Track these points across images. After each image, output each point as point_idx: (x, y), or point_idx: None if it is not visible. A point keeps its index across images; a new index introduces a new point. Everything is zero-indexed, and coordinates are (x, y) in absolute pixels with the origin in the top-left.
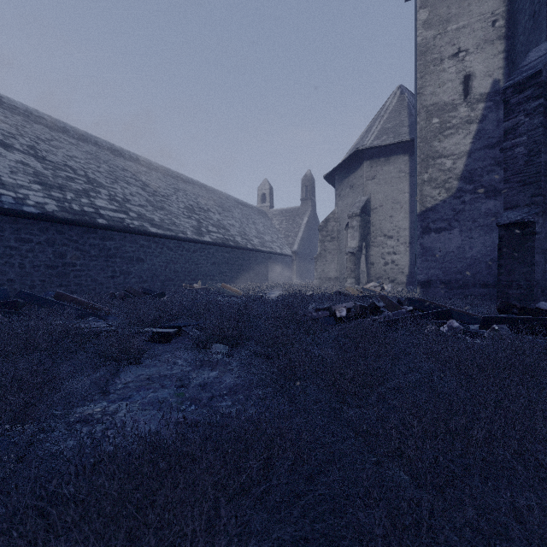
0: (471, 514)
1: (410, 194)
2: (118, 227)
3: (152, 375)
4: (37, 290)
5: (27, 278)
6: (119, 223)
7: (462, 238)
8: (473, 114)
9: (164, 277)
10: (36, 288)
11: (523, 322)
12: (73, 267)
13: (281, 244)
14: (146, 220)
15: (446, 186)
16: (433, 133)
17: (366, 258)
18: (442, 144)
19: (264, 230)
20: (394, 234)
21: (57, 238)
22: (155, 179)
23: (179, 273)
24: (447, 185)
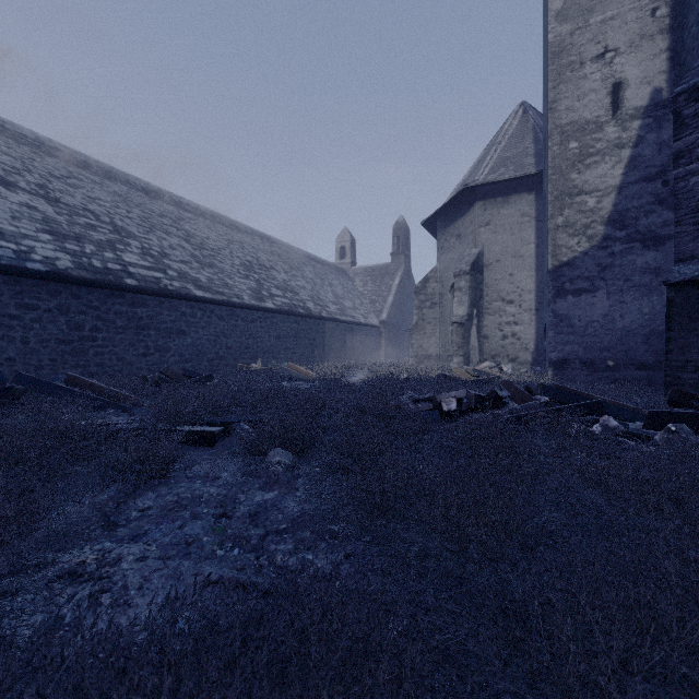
0: None
1: (537, 245)
2: (152, 290)
3: (183, 497)
4: (45, 372)
5: (32, 356)
6: (153, 284)
7: (610, 303)
8: (625, 135)
9: (213, 355)
10: (44, 369)
11: None
12: (94, 342)
13: (366, 312)
14: (190, 280)
15: (588, 233)
16: (570, 162)
17: (478, 330)
18: (582, 176)
19: (344, 293)
20: (515, 298)
21: (72, 303)
22: (203, 227)
23: (233, 349)
24: (589, 231)
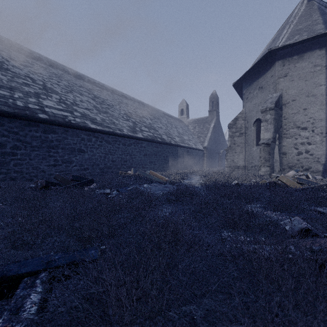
0: None
1: None
2: (59, 122)
3: None
4: None
5: None
6: (60, 119)
7: None
8: None
9: (103, 165)
10: None
11: None
12: (14, 156)
13: (195, 142)
14: (88, 118)
15: None
16: None
17: (279, 148)
18: None
19: (183, 132)
20: (308, 125)
21: None
22: (105, 94)
23: (116, 162)
24: None
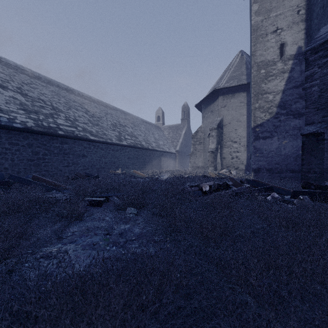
0: (295, 326)
1: (247, 116)
2: (71, 136)
3: (89, 227)
4: (21, 174)
5: (16, 167)
6: (71, 133)
7: (279, 143)
8: (285, 67)
9: (98, 166)
10: (21, 173)
11: (318, 194)
12: (44, 160)
13: (169, 146)
14: (88, 131)
15: (269, 111)
16: (261, 79)
17: (220, 155)
18: (267, 85)
19: (159, 138)
20: (237, 140)
21: (34, 142)
22: (93, 107)
23: (108, 163)
24: (270, 110)
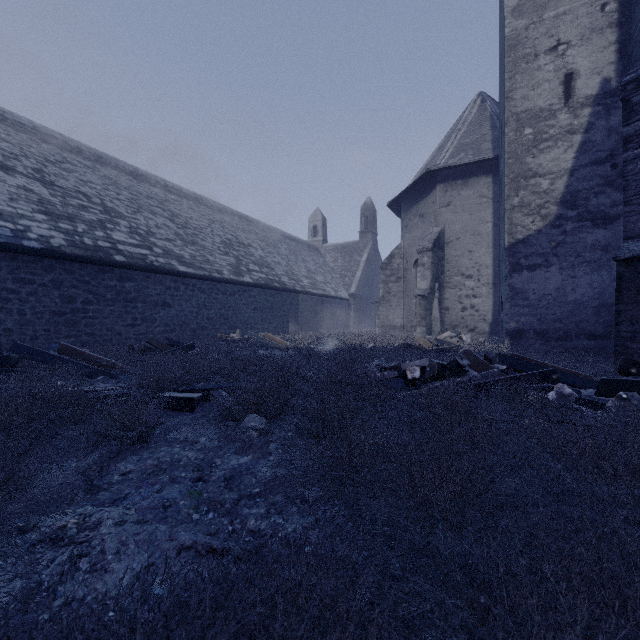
0: None
1: (494, 224)
2: (139, 266)
3: (163, 461)
4: (40, 341)
5: (28, 327)
6: (140, 260)
7: (563, 278)
8: (576, 121)
9: (195, 325)
10: (39, 339)
11: None
12: (85, 314)
13: (336, 286)
14: (174, 256)
15: (542, 213)
16: (525, 147)
17: (439, 302)
18: (536, 159)
19: (316, 269)
20: (474, 273)
21: (65, 278)
22: (187, 208)
23: (214, 320)
24: (543, 211)
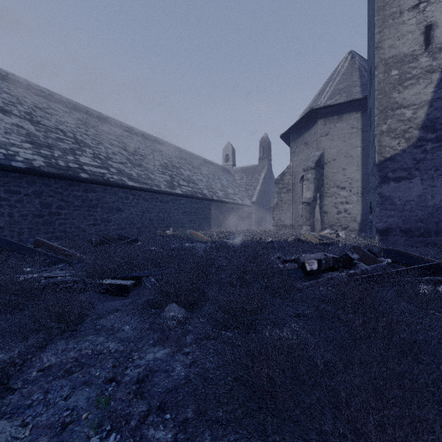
0: None
1: (362, 148)
2: (99, 181)
3: (84, 353)
4: (25, 236)
5: (16, 225)
6: (100, 177)
7: (424, 187)
8: (435, 63)
9: (140, 224)
10: (24, 235)
11: None
12: (59, 216)
13: (242, 196)
14: (125, 175)
15: (406, 136)
16: (392, 85)
17: (320, 207)
18: (401, 94)
19: (227, 184)
20: (346, 185)
21: (44, 190)
22: (136, 141)
23: (154, 221)
24: (407, 134)
